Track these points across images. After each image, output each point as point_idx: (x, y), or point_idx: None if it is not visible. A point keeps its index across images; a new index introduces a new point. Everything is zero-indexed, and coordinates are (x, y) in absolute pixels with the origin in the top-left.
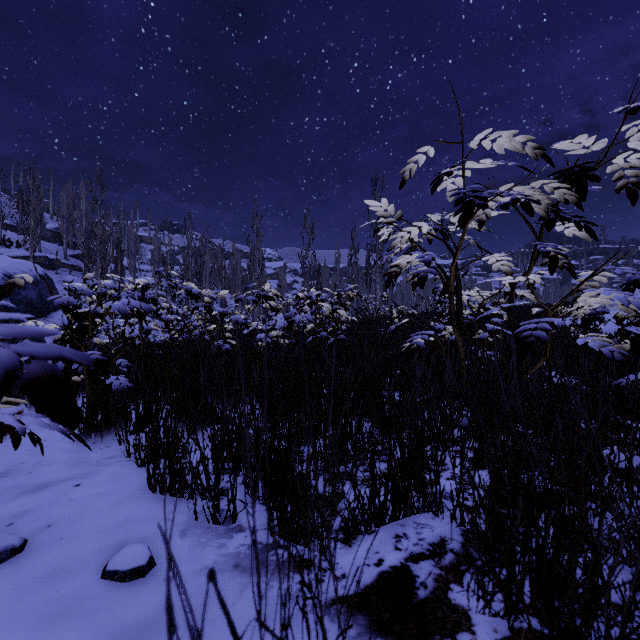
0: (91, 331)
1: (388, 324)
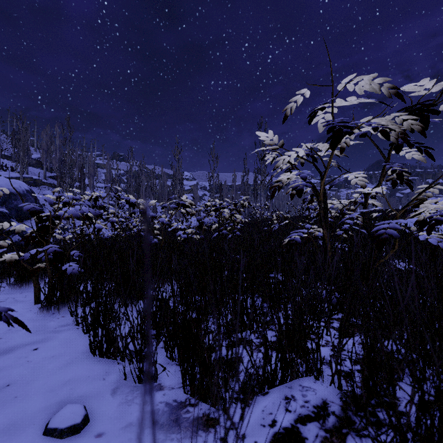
0: (51, 230)
1: (269, 224)
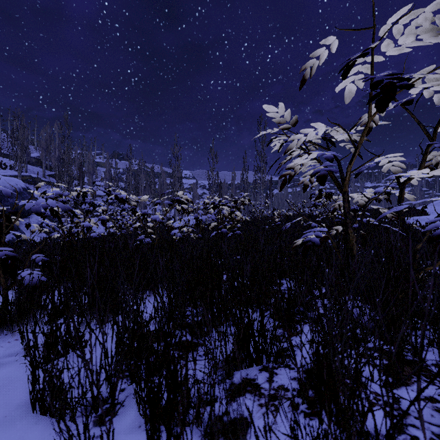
0: (6, 228)
1: (270, 222)
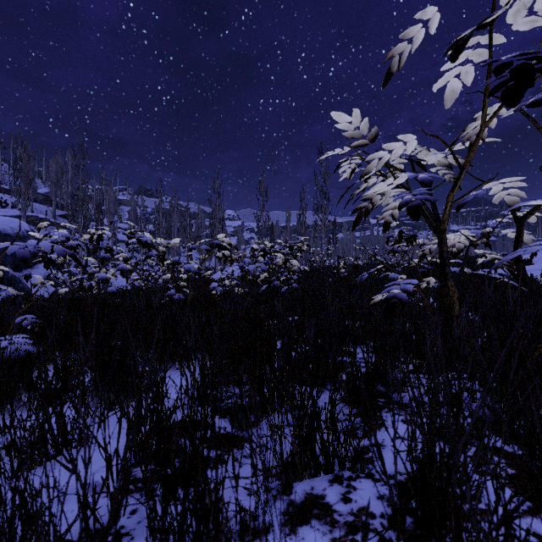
0: None
1: (334, 274)
